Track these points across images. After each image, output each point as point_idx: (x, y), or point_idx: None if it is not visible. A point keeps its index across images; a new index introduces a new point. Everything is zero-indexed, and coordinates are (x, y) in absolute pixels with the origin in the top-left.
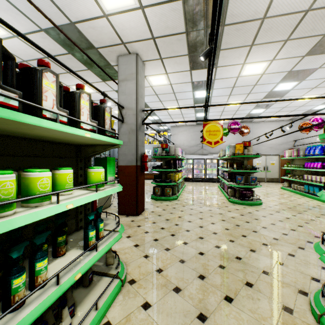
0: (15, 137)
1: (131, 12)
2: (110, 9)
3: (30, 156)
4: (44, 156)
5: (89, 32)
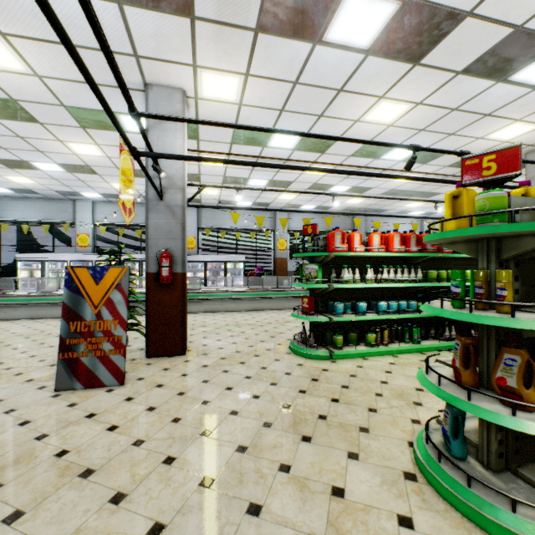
0: (455, 258)
1: (534, 131)
2: (509, 138)
3: (459, 265)
4: (464, 265)
5: None
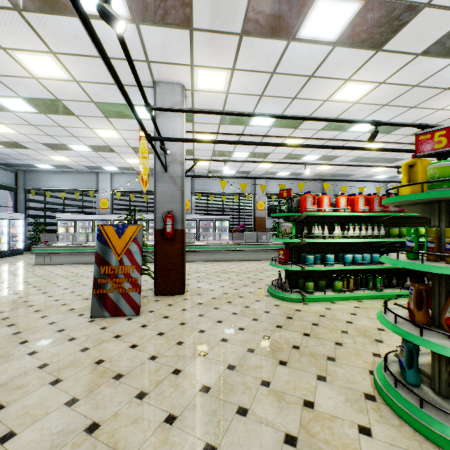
0: (416, 216)
1: None
2: None
3: (420, 223)
4: (425, 223)
5: (448, 122)
